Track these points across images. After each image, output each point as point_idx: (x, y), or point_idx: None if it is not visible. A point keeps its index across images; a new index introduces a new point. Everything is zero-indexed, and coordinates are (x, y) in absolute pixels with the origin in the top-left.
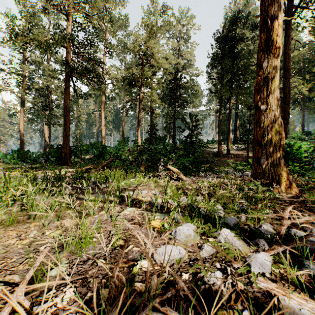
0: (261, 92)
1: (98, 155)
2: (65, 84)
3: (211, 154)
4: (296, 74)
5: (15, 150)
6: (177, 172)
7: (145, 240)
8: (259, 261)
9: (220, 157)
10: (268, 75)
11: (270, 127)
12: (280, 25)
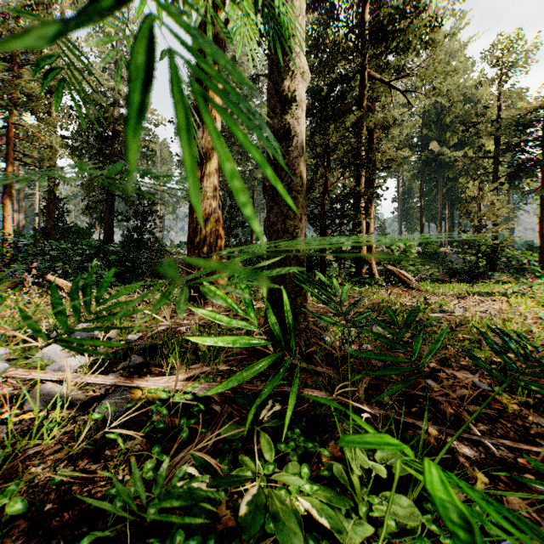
0: None
1: None
2: None
3: (180, 264)
4: None
5: None
6: (69, 287)
7: None
8: (61, 363)
9: None
10: (203, 150)
11: (205, 220)
12: None
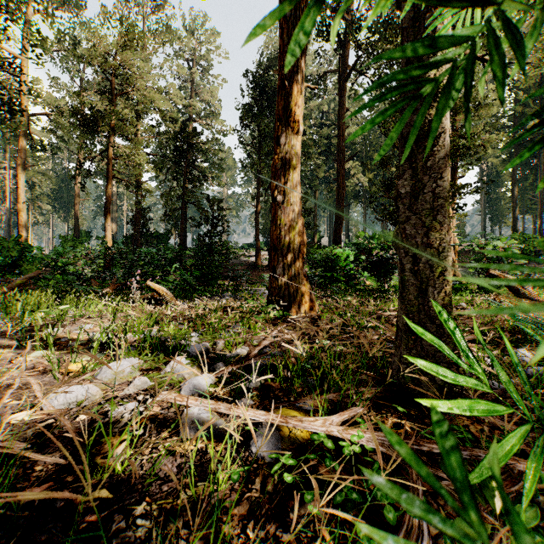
0: (278, 178)
1: (10, 265)
2: None
3: (246, 266)
4: (351, 158)
5: None
6: (164, 291)
7: (35, 386)
8: (194, 382)
9: (258, 270)
10: (287, 156)
11: (288, 226)
12: (299, 93)
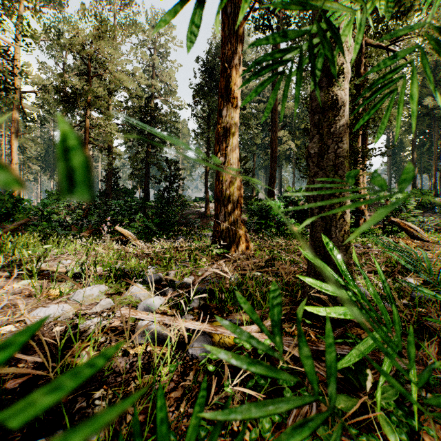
0: (221, 143)
1: (5, 214)
2: None
3: (197, 215)
4: (282, 128)
5: None
6: (129, 235)
7: (21, 305)
8: (148, 303)
9: (207, 218)
10: (227, 125)
11: (228, 182)
12: (238, 75)
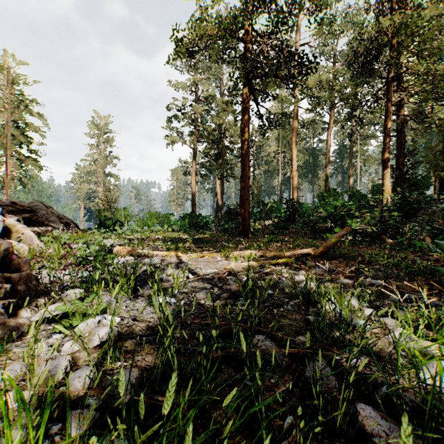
0: None
1: (288, 219)
2: (243, 102)
3: None
4: None
5: (186, 213)
6: None
7: None
8: None
9: None
10: None
11: None
12: None
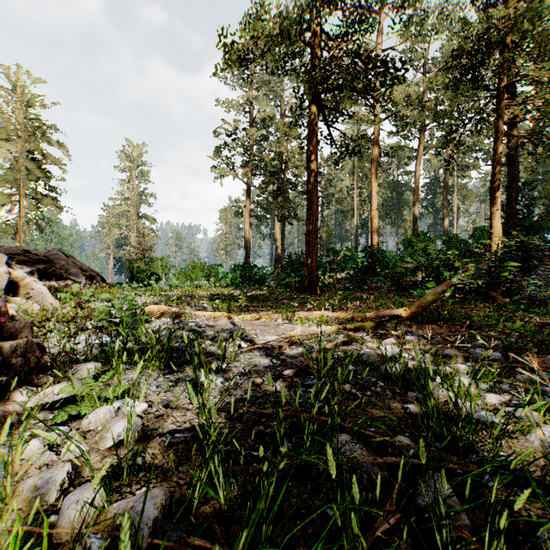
0: None
1: (365, 271)
2: (310, 123)
3: None
4: None
5: (237, 264)
6: None
7: None
8: None
9: None
10: None
11: None
12: None
